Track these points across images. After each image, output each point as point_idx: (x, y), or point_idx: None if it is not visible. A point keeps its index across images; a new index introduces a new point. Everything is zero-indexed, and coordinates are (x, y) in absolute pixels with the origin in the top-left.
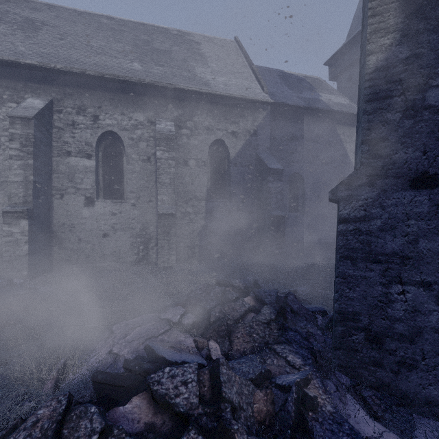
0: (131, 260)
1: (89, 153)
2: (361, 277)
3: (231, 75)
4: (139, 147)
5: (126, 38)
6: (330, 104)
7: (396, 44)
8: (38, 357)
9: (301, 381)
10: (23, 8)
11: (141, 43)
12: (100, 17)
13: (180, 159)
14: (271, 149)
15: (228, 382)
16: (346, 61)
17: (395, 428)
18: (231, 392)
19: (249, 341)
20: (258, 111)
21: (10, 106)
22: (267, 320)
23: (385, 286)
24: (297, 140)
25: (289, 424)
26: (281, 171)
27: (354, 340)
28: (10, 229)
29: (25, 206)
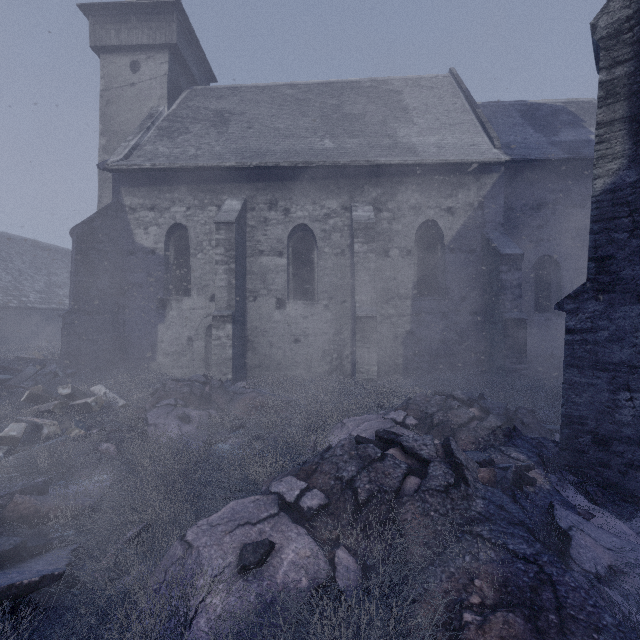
0: (323, 370)
1: (280, 250)
2: (588, 384)
3: (445, 130)
4: (332, 239)
5: (313, 108)
6: None
7: (624, 169)
8: (285, 438)
9: (522, 466)
10: (210, 99)
11: (330, 111)
12: (282, 88)
13: (379, 249)
14: (506, 225)
15: (457, 451)
16: None
17: (613, 512)
18: (460, 456)
19: (473, 443)
20: (485, 175)
21: (210, 210)
22: (493, 427)
23: (613, 393)
24: (548, 207)
25: (507, 484)
26: (520, 257)
27: (580, 442)
28: (218, 333)
29: (229, 311)
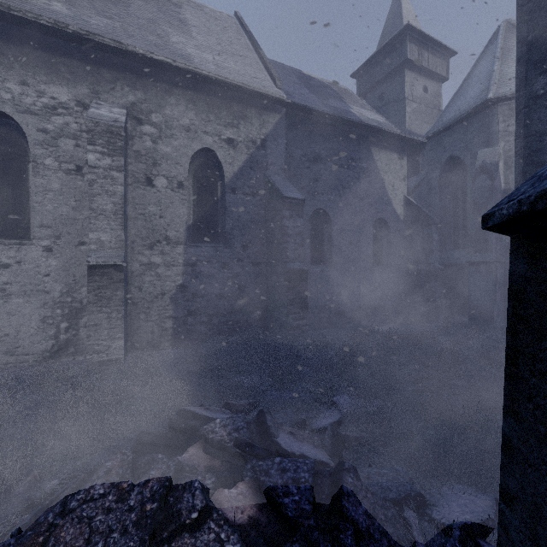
0: (42, 348)
1: None
2: None
3: (228, 55)
4: (59, 146)
5: None
6: (364, 119)
7: None
8: None
9: None
10: None
11: None
12: None
13: (139, 174)
14: (287, 173)
15: None
16: (378, 74)
17: None
18: None
19: None
20: (267, 112)
21: None
22: None
23: None
24: (322, 162)
25: None
26: (302, 203)
27: None
28: None
29: None
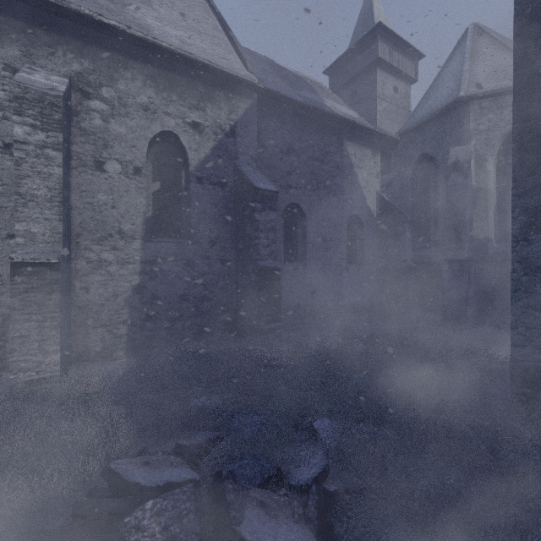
0: None
1: None
2: None
3: (194, 32)
4: None
5: None
6: (338, 113)
7: None
8: None
9: None
10: None
11: None
12: None
13: (85, 157)
14: (259, 164)
15: None
16: (350, 71)
17: None
18: None
19: None
20: (237, 97)
21: None
22: None
23: None
24: (296, 154)
25: None
26: (275, 195)
27: None
28: None
29: None
